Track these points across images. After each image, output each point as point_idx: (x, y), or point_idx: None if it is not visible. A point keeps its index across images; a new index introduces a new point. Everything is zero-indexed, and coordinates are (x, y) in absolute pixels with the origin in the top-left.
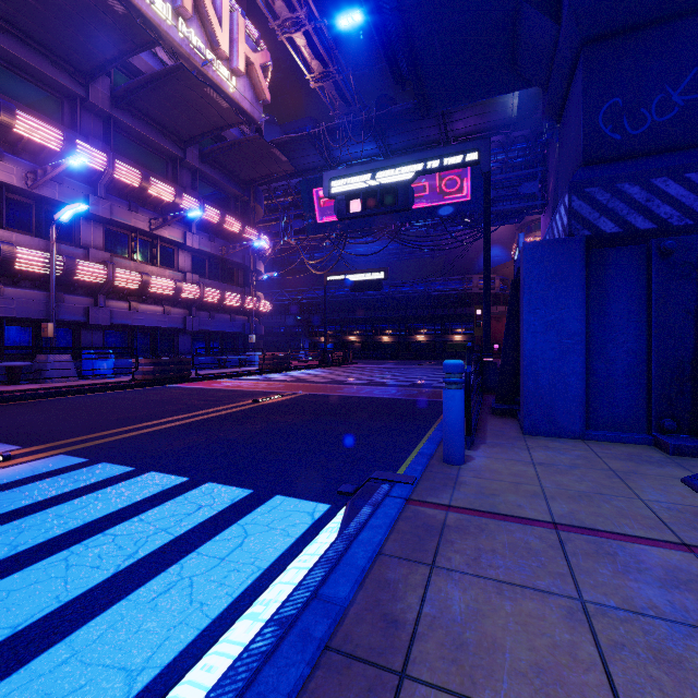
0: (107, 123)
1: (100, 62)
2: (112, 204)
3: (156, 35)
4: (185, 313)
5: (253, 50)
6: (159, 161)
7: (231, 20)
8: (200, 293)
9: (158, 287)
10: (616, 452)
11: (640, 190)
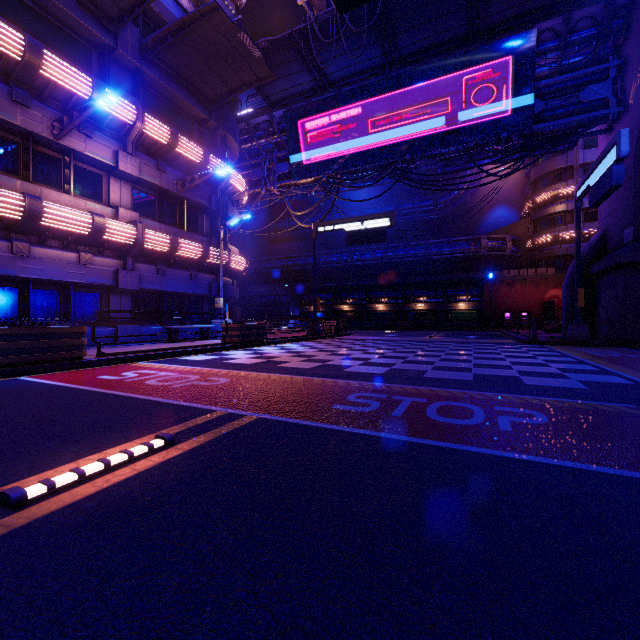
0: None
1: None
2: None
3: None
4: (118, 264)
5: None
6: (78, 49)
7: None
8: (136, 236)
9: (60, 220)
10: None
11: None
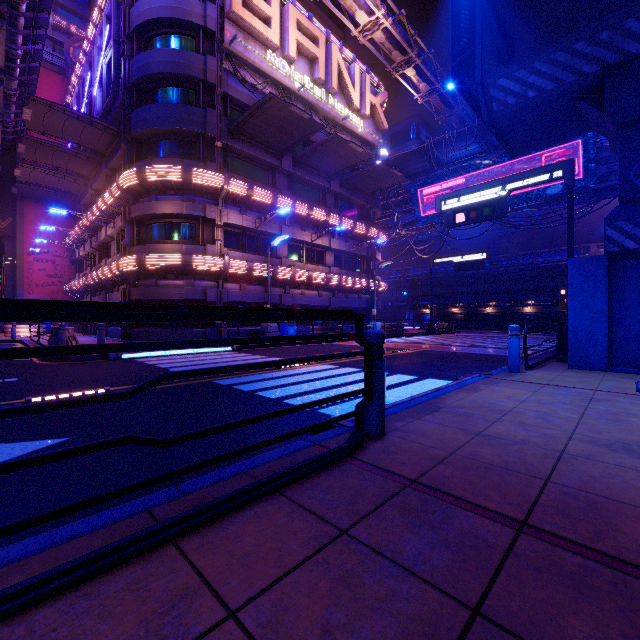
0: (289, 177)
1: (290, 144)
2: (292, 228)
3: (315, 112)
4: (331, 295)
5: (374, 94)
6: (315, 193)
7: (360, 79)
8: (340, 281)
9: (317, 279)
10: (619, 375)
11: None
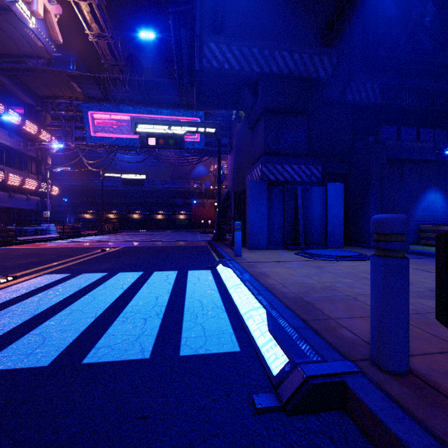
0: None
1: None
2: None
3: None
4: None
5: (47, 0)
6: None
7: None
8: (4, 178)
9: None
10: (277, 251)
11: (281, 167)
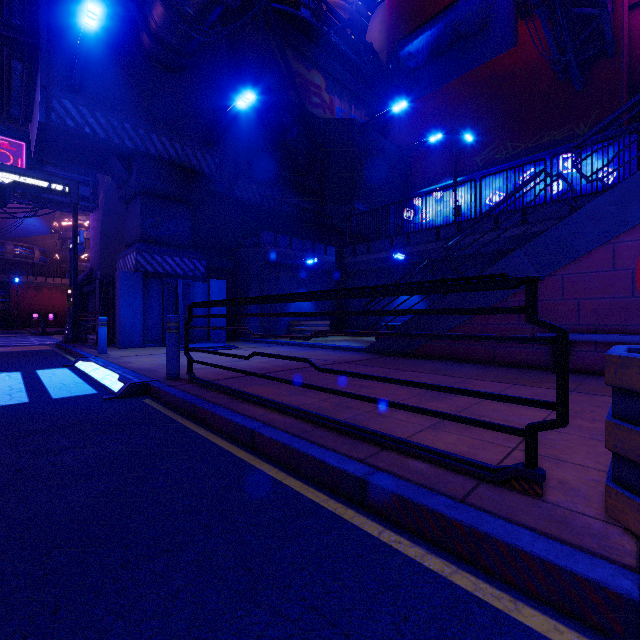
0: None
1: None
2: None
3: None
4: None
5: None
6: None
7: None
8: None
9: None
10: (154, 348)
11: (161, 258)
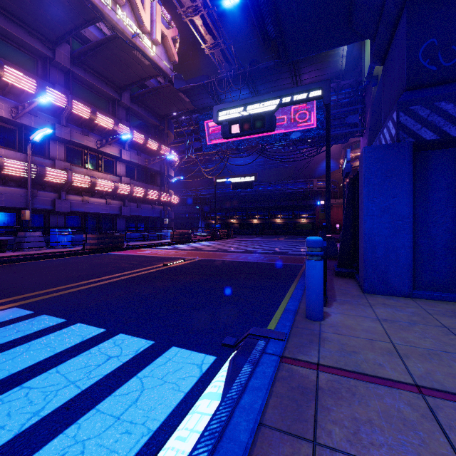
0: (67, 76)
1: (62, 33)
2: (71, 130)
3: (101, 16)
4: (121, 204)
5: (167, 28)
6: (103, 102)
7: (152, 7)
8: (130, 190)
9: (102, 186)
10: (441, 309)
11: (454, 106)
